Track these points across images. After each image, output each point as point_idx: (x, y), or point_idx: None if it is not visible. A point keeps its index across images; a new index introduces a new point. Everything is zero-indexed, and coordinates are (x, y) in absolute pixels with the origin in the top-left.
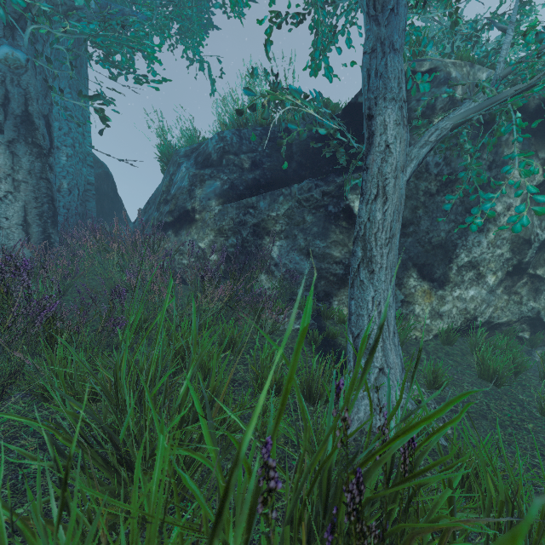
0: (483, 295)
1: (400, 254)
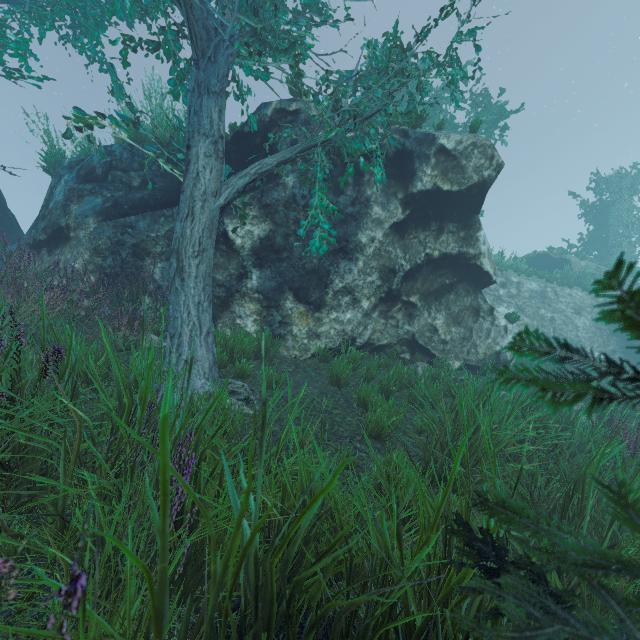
0: (359, 318)
1: (276, 278)
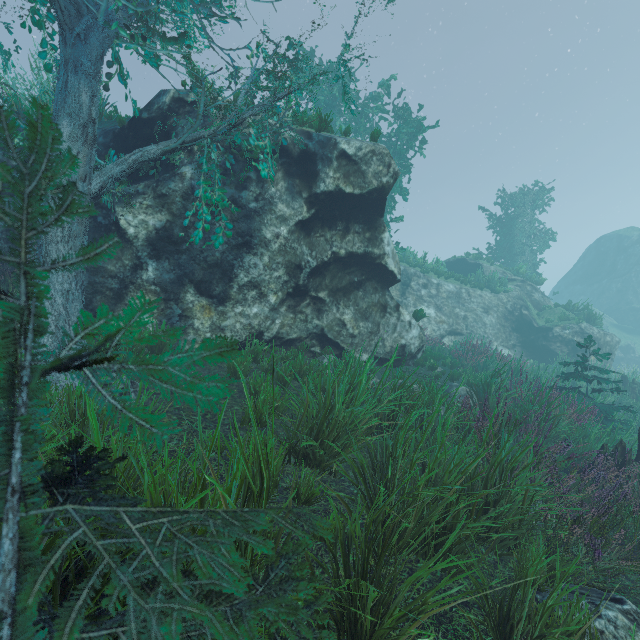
0: (266, 313)
1: (175, 270)
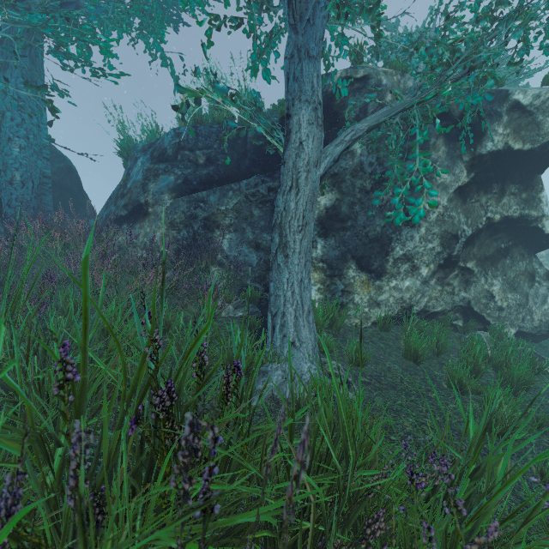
0: (417, 286)
1: (340, 246)
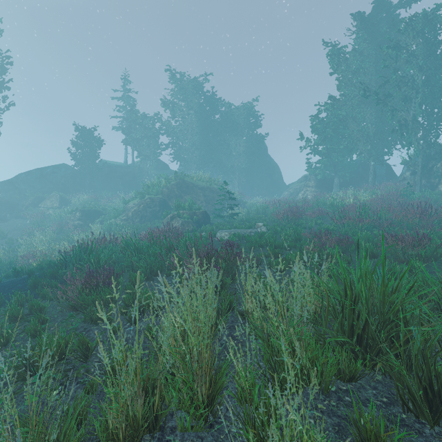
0: None
1: None
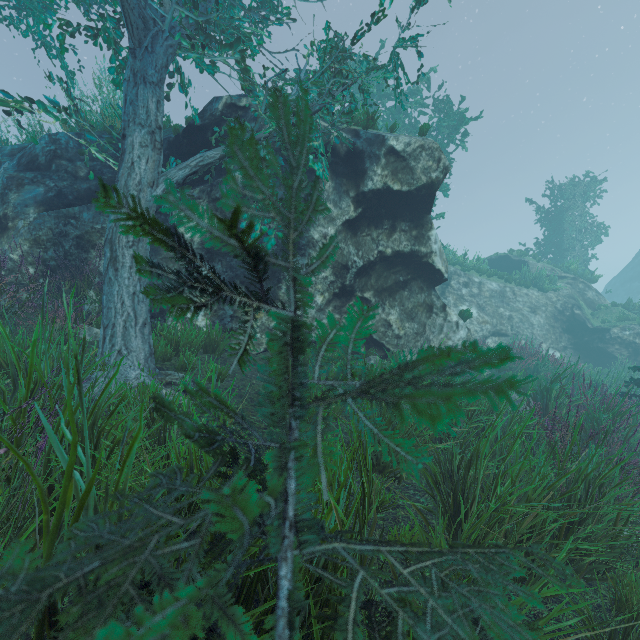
0: (313, 313)
1: (227, 272)
